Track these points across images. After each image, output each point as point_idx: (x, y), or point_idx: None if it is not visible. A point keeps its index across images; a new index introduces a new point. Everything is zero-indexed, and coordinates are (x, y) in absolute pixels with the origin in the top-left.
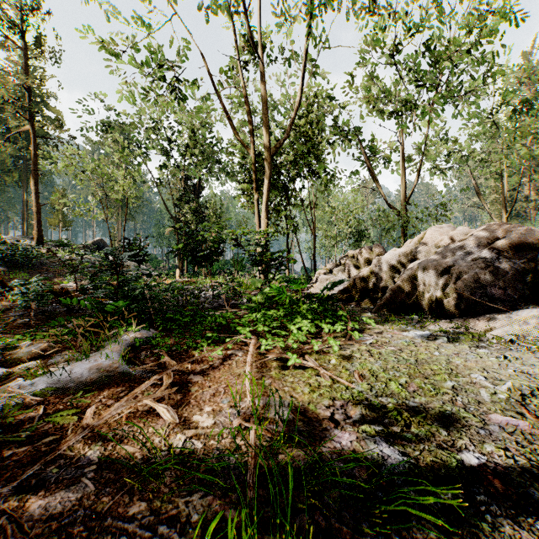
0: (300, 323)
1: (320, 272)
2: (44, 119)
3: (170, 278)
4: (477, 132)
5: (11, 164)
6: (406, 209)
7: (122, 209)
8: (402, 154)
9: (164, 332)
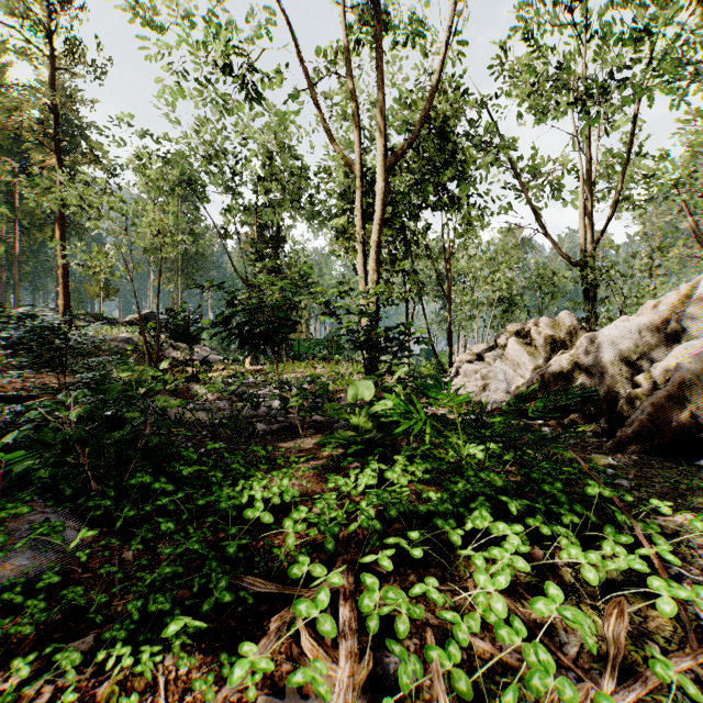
0: (498, 548)
1: (463, 359)
2: (83, 156)
3: (240, 364)
4: (701, 141)
5: (43, 217)
6: (594, 258)
7: (183, 272)
8: (588, 172)
9: (109, 535)
